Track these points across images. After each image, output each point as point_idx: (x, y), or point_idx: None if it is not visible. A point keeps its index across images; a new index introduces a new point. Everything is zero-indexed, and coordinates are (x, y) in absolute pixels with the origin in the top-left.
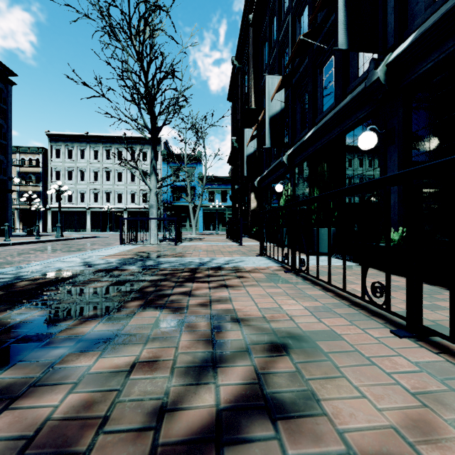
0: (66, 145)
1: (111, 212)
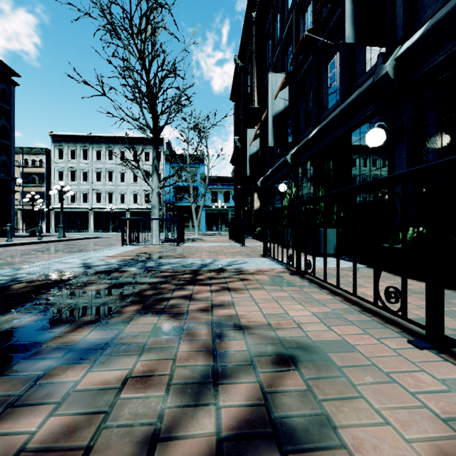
0: (69, 145)
1: (114, 213)
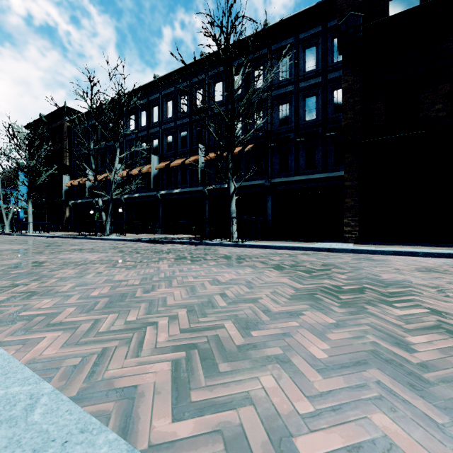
0: None
1: None
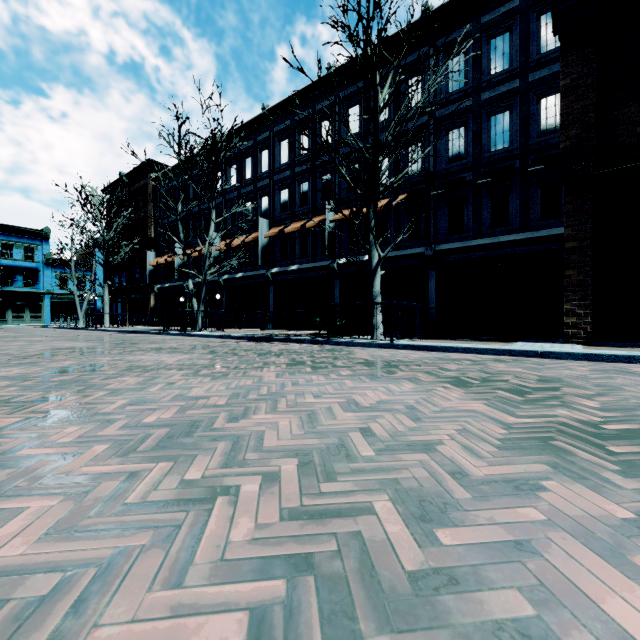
0: None
1: None
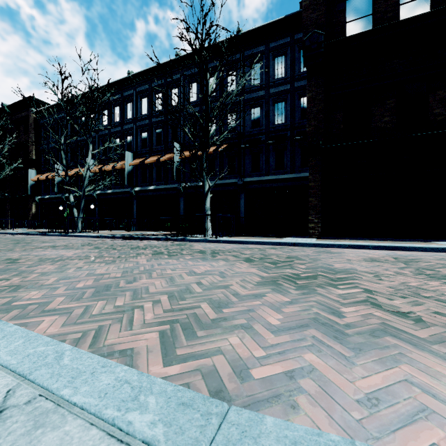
0: None
1: None
